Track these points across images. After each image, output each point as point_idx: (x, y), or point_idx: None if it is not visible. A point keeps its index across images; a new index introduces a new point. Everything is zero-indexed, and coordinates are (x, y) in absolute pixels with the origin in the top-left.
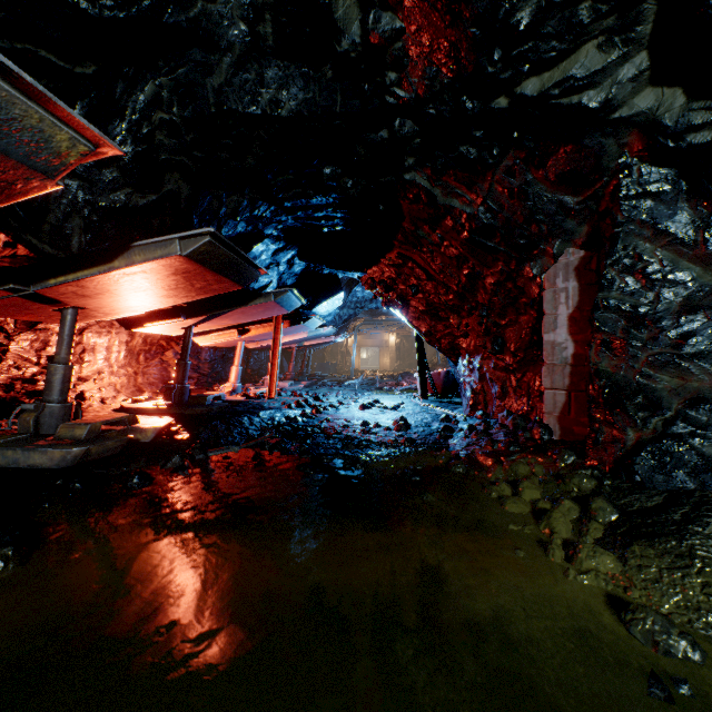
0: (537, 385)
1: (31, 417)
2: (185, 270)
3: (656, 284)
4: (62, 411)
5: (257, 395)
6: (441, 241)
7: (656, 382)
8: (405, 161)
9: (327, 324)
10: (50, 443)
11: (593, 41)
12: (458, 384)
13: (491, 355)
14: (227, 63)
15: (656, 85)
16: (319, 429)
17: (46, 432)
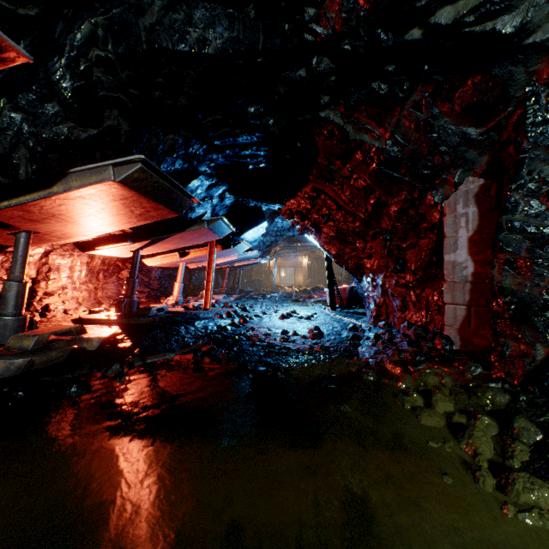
0: (436, 300)
1: None
2: (122, 197)
3: None
4: (16, 323)
5: (195, 307)
6: (351, 174)
7: None
8: (321, 99)
9: (253, 248)
10: None
11: None
12: (361, 297)
13: (392, 273)
14: (158, 6)
15: None
16: (245, 337)
17: (0, 342)
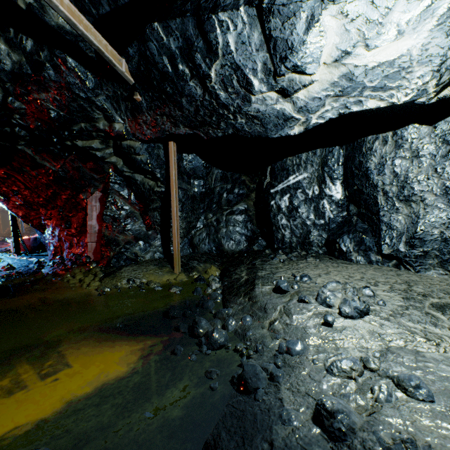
0: (87, 241)
1: None
2: None
3: (120, 209)
4: None
5: None
6: (37, 176)
7: (120, 238)
8: (20, 142)
9: None
10: None
11: (98, 140)
12: (44, 244)
13: (65, 229)
14: None
15: (117, 156)
16: None
17: None
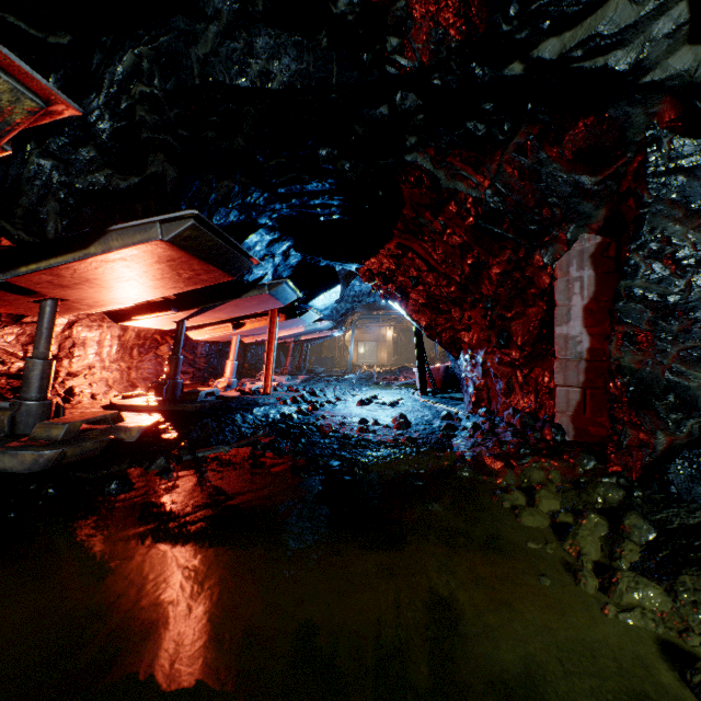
0: (546, 381)
1: (6, 416)
2: (169, 258)
3: (688, 270)
4: (41, 409)
5: (252, 390)
6: (443, 229)
7: (689, 379)
8: (406, 141)
9: (324, 318)
10: (23, 444)
11: None
12: (458, 379)
13: (495, 349)
14: (213, 32)
15: (695, 42)
16: (315, 427)
17: (23, 431)
